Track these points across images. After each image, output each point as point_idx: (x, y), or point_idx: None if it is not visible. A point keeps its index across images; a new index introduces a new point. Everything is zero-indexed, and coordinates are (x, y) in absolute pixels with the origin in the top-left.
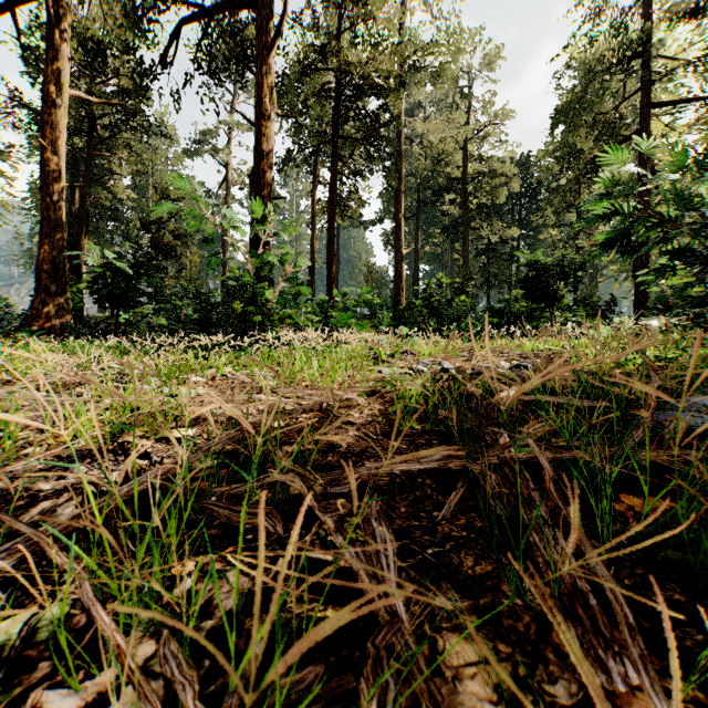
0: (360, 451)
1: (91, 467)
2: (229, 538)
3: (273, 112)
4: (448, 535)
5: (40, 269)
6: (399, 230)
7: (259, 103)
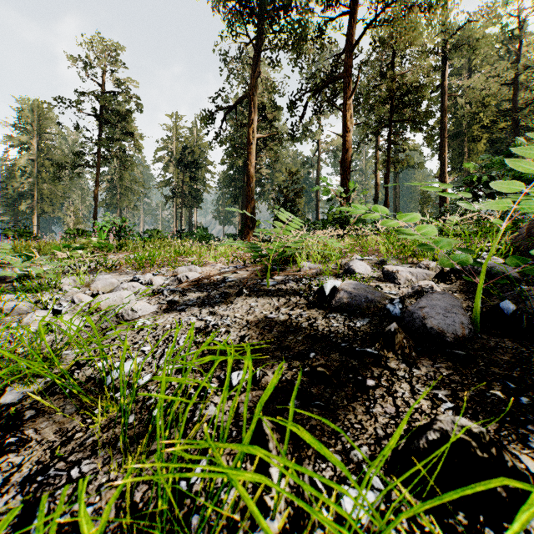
0: None
1: None
2: None
3: (351, 127)
4: None
5: (246, 218)
6: (443, 166)
7: (344, 126)
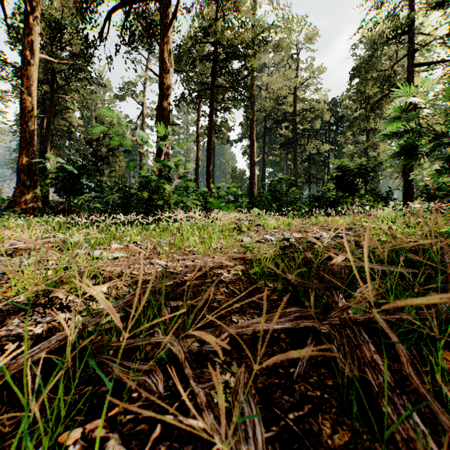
0: (228, 306)
1: (23, 319)
2: (117, 396)
3: (171, 68)
4: (305, 395)
5: (19, 170)
6: (253, 146)
7: (162, 62)
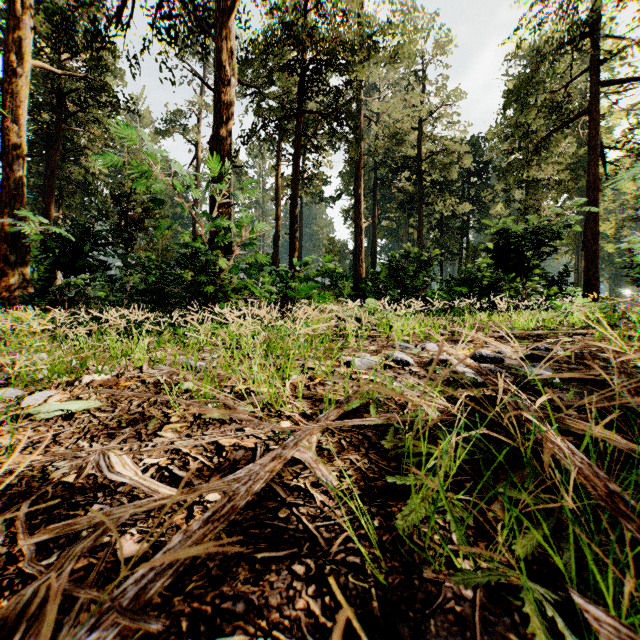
0: None
1: None
2: None
3: (233, 78)
4: None
5: None
6: (359, 204)
7: (218, 68)
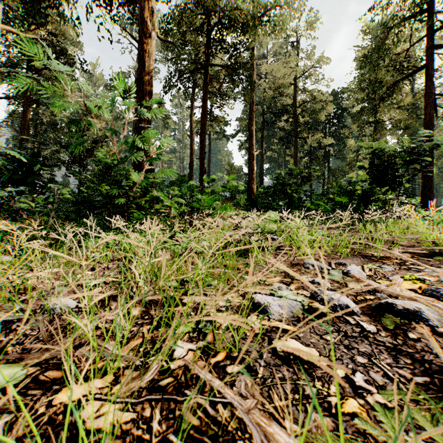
0: None
1: None
2: None
3: (154, 32)
4: None
5: None
6: (252, 138)
7: (141, 23)
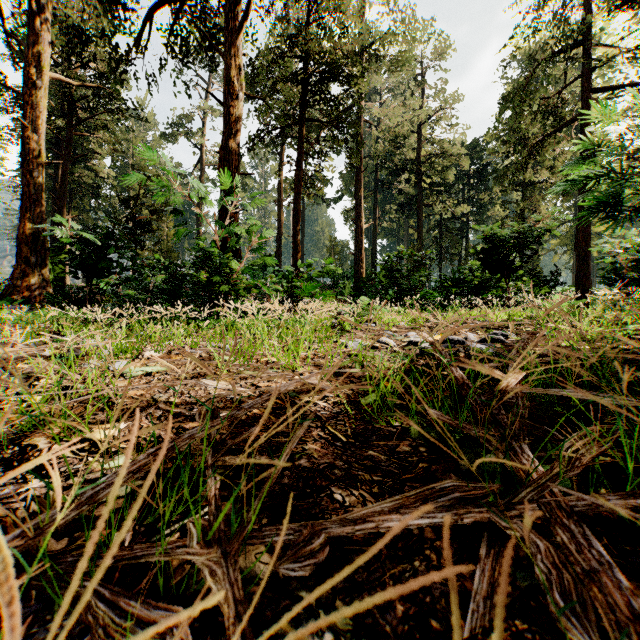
0: (326, 467)
1: None
2: None
3: (241, 92)
4: None
5: (20, 241)
6: (360, 207)
7: (227, 83)
